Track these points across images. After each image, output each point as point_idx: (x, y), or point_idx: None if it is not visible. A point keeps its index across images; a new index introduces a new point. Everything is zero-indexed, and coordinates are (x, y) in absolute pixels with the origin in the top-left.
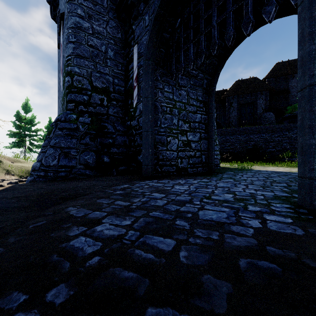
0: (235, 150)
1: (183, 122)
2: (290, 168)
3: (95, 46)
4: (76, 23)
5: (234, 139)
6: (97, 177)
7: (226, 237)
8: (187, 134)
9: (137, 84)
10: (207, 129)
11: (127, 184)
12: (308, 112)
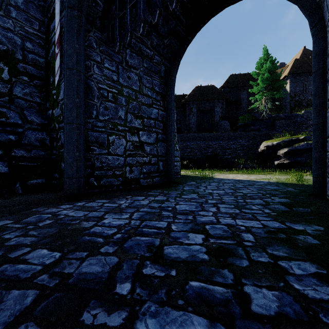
0: (195, 156)
1: (134, 116)
2: (247, 175)
3: None
4: None
5: (194, 146)
6: None
7: None
8: (140, 133)
9: (61, 51)
10: (165, 129)
11: (8, 219)
12: None
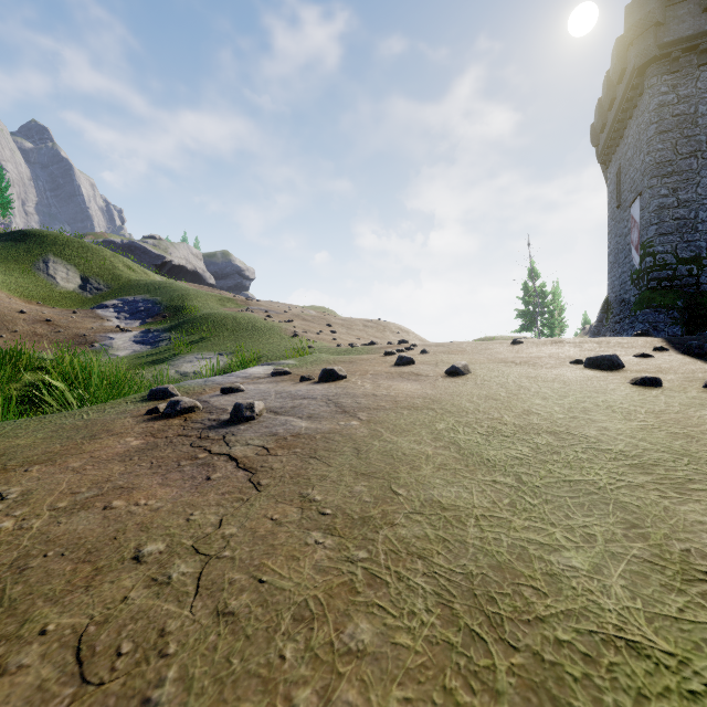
0: None
1: None
2: None
3: (681, 217)
4: (659, 205)
5: None
6: None
7: None
8: None
9: None
10: None
11: None
12: None
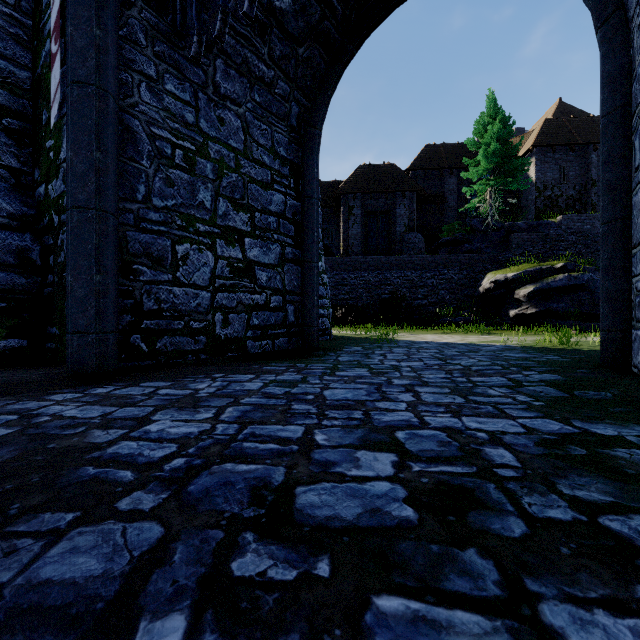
0: (359, 301)
1: (233, 205)
2: (460, 335)
3: None
4: None
5: (357, 280)
6: None
7: None
8: (245, 243)
9: (63, 49)
10: (300, 238)
11: None
12: None
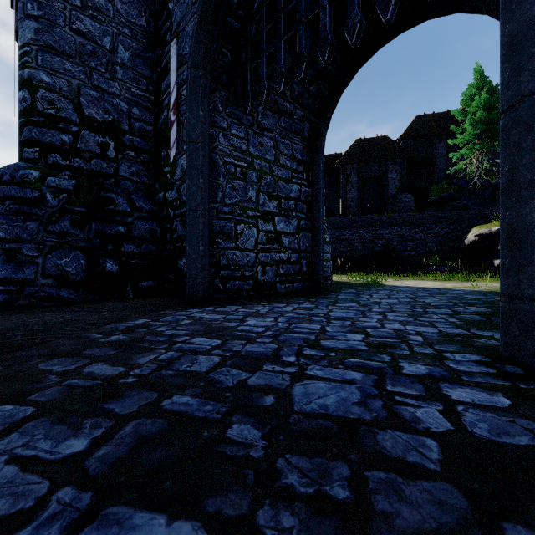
0: (355, 253)
1: (268, 196)
2: (441, 282)
3: (88, 33)
4: None
5: (353, 236)
6: (88, 302)
7: (374, 488)
8: (275, 220)
9: (177, 117)
10: (310, 213)
11: (145, 318)
12: (528, 152)
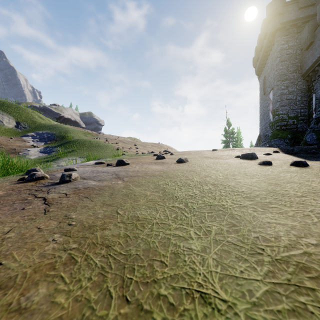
0: None
1: None
2: None
3: (290, 98)
4: (281, 93)
5: None
6: None
7: None
8: None
9: (315, 112)
10: None
11: None
12: None
